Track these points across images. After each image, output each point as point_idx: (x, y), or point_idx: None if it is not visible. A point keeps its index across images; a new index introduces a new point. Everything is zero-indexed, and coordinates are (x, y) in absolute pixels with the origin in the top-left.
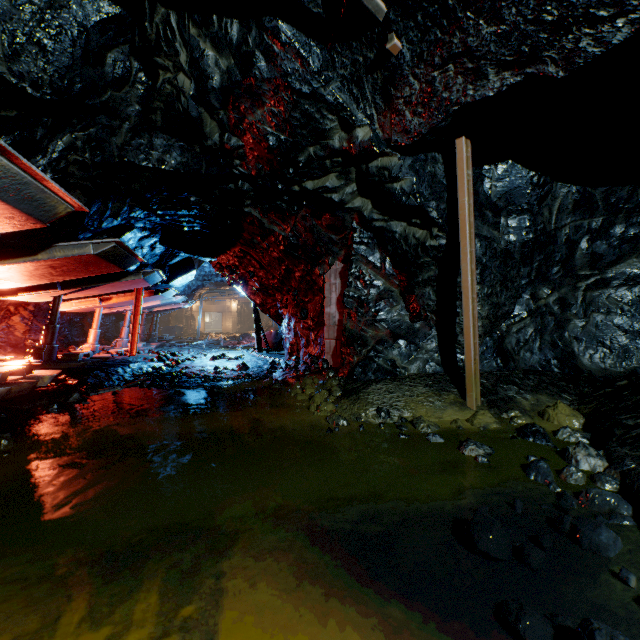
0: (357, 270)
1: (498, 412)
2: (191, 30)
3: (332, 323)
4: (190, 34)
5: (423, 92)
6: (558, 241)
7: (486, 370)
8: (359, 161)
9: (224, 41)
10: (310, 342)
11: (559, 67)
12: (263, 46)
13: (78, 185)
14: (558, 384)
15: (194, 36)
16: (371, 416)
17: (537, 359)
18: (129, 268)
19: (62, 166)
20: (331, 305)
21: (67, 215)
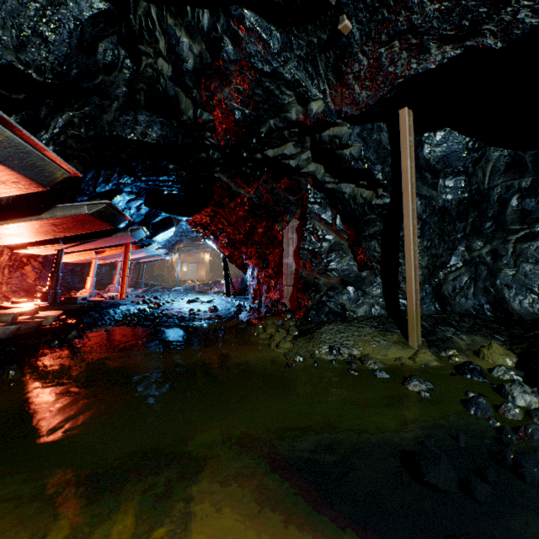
0: (311, 226)
1: (437, 351)
2: (168, 20)
3: (289, 272)
4: (168, 24)
5: (371, 67)
6: (491, 199)
7: (425, 313)
8: (313, 131)
9: (196, 29)
10: (271, 288)
11: (497, 39)
12: (230, 32)
13: (75, 156)
14: (491, 326)
15: (171, 25)
16: (324, 353)
17: (471, 304)
18: (119, 226)
19: (62, 140)
20: (289, 256)
21: (67, 181)
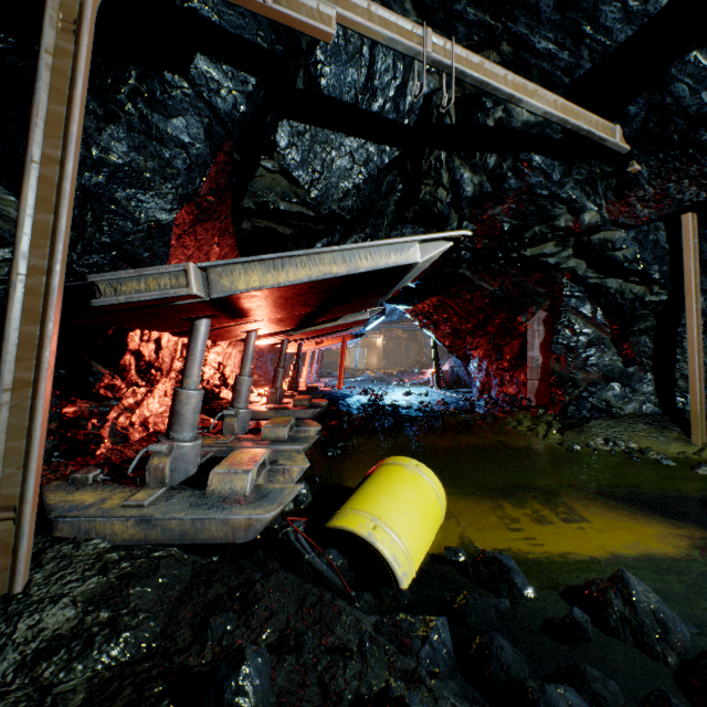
0: (566, 320)
1: None
2: (455, 162)
3: (535, 366)
4: (455, 165)
5: (656, 194)
6: None
7: None
8: (580, 234)
9: (481, 167)
10: (504, 382)
11: None
12: (515, 170)
13: None
14: None
15: (458, 166)
16: (599, 444)
17: None
18: None
19: None
20: (534, 349)
21: None
